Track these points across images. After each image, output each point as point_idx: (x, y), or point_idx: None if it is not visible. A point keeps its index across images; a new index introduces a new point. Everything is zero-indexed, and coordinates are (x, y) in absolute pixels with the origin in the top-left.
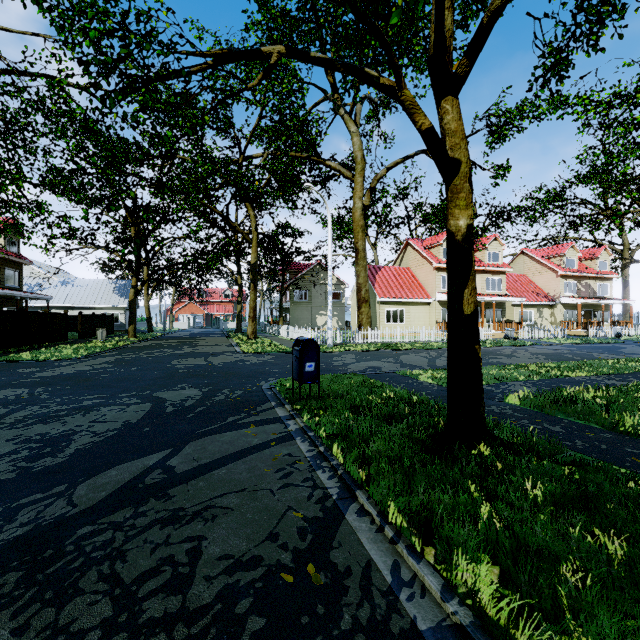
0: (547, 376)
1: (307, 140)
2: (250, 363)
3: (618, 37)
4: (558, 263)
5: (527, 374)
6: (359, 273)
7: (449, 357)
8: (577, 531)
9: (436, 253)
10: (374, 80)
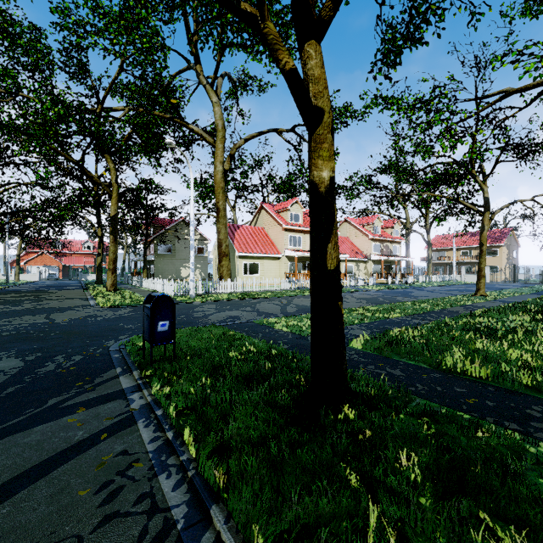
0: (374, 319)
1: (170, 102)
2: (102, 319)
3: (438, 37)
4: (369, 230)
5: (359, 317)
6: (220, 230)
7: (313, 314)
8: (480, 536)
9: (285, 216)
10: (234, 3)
